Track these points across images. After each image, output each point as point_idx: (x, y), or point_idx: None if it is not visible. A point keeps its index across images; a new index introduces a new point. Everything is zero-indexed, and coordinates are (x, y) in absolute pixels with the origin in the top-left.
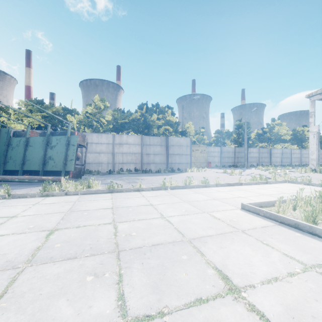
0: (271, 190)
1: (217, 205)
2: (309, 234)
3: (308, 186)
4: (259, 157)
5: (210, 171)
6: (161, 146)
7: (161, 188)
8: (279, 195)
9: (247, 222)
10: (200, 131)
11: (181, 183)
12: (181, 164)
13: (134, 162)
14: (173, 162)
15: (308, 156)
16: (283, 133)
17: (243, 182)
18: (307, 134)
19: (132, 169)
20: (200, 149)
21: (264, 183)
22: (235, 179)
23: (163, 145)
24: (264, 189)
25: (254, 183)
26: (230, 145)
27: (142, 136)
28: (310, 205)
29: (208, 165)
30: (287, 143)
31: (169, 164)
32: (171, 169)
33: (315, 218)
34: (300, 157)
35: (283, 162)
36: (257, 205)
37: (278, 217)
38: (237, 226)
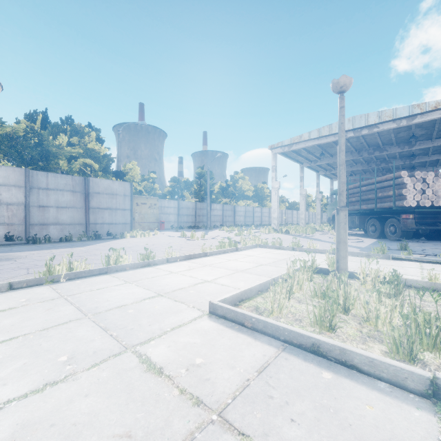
0: (246, 262)
1: (162, 313)
2: (342, 367)
3: (280, 251)
4: (223, 215)
5: (162, 235)
6: (73, 193)
7: (42, 280)
8: (258, 270)
9: (226, 360)
10: (149, 177)
11: (104, 261)
12: (115, 225)
13: (5, 221)
14: (99, 221)
15: (267, 215)
16: (246, 188)
17: (209, 252)
18: (266, 192)
19: (0, 237)
20: (149, 202)
21: (234, 250)
22: (196, 246)
23: (79, 192)
24: (236, 260)
25: (223, 252)
26: (190, 199)
27: (28, 170)
28: (323, 295)
29: (160, 226)
30: (249, 200)
31: (91, 226)
32: (95, 234)
33: (332, 319)
34: (261, 216)
35: (246, 222)
36: (236, 299)
37: (280, 331)
38: (205, 390)
